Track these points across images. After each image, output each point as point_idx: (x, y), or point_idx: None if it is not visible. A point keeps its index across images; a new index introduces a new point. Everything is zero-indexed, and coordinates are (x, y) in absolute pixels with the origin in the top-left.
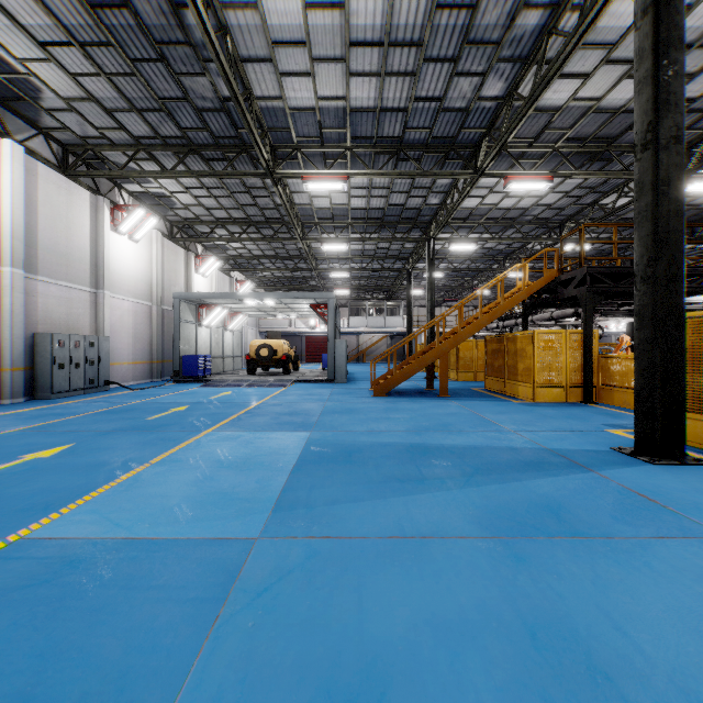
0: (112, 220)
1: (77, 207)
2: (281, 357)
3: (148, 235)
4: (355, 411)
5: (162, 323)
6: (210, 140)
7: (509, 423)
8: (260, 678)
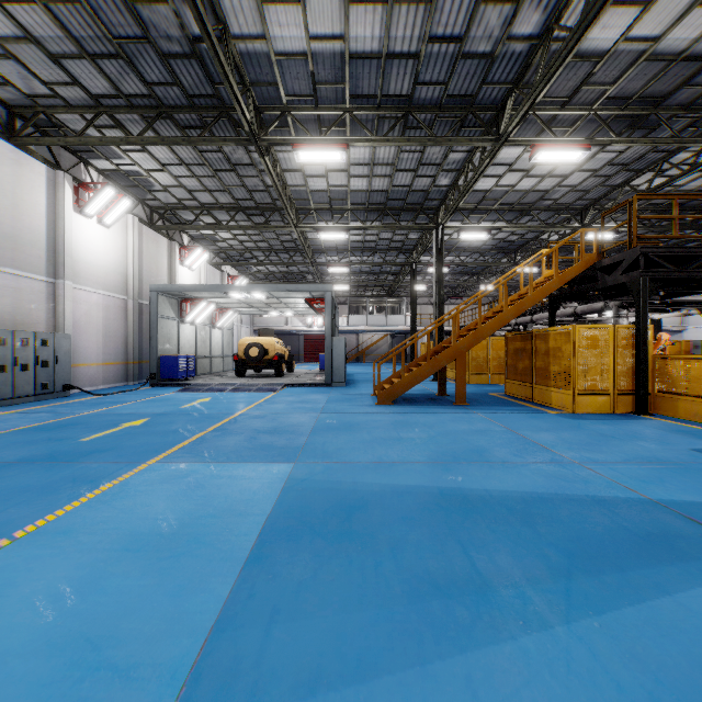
0: (76, 200)
1: (29, 181)
2: (273, 357)
3: (123, 220)
4: (355, 427)
5: (140, 319)
6: (183, 99)
7: (563, 447)
8: None
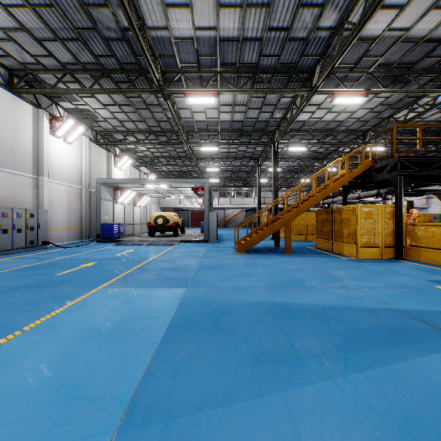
0: (50, 127)
1: (22, 115)
2: (172, 224)
3: (79, 139)
4: (223, 267)
5: (89, 201)
6: (117, 65)
7: (349, 279)
8: None
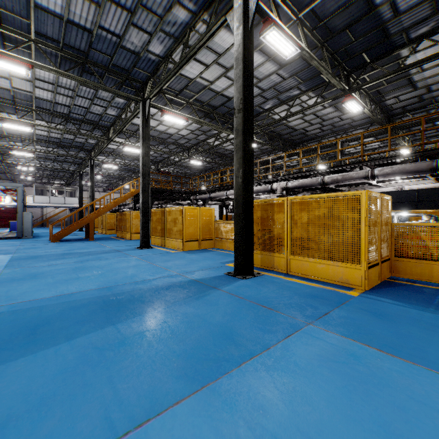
0: None
1: None
2: None
3: None
4: (39, 247)
5: None
6: None
7: (111, 245)
8: (16, 276)
